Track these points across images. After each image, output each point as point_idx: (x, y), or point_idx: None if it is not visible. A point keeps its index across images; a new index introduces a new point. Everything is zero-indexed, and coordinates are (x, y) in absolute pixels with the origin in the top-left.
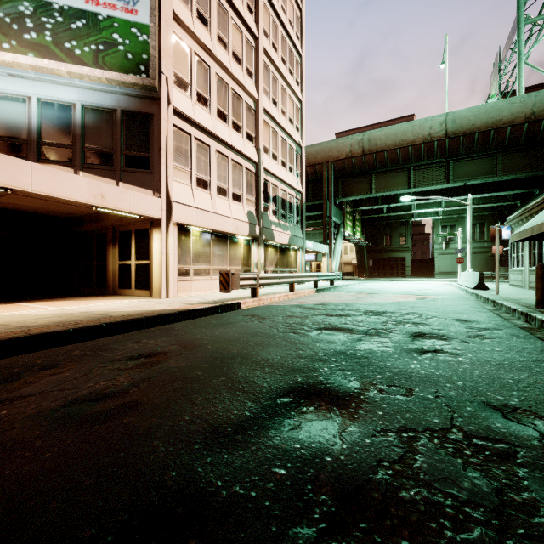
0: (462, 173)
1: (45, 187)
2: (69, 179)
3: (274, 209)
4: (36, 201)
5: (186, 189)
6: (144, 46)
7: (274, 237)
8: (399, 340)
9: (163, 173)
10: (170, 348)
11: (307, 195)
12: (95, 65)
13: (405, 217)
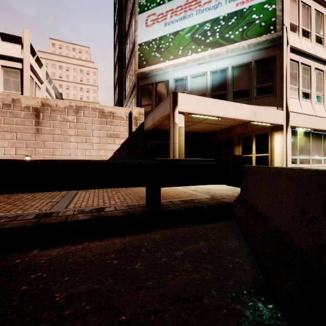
0: None
1: (232, 114)
2: (241, 107)
3: None
4: (204, 125)
5: (295, 101)
6: (272, 13)
7: None
8: None
9: (284, 93)
10: None
11: None
12: (241, 40)
13: None
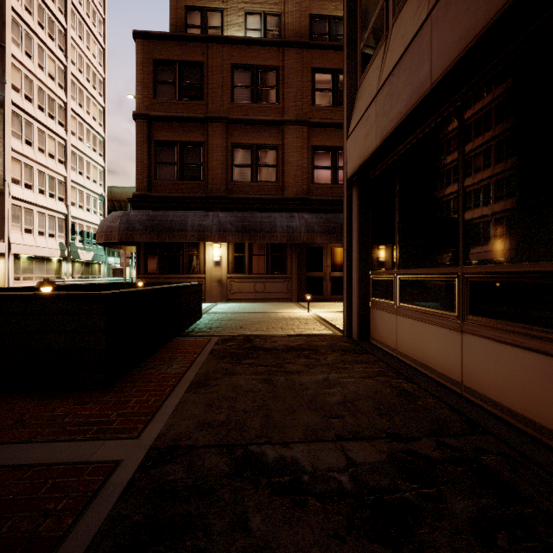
0: None
1: None
2: None
3: (80, 239)
4: None
5: (19, 235)
6: None
7: (80, 257)
8: None
9: (6, 230)
10: None
11: None
12: None
13: None
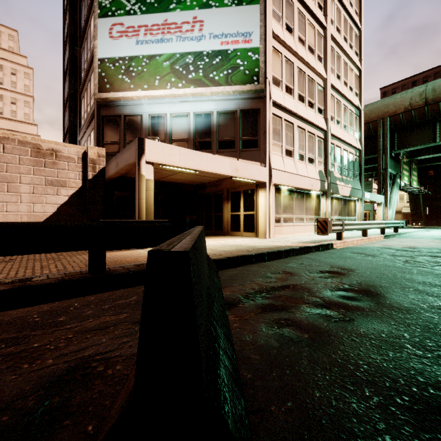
0: None
1: (212, 167)
2: (221, 161)
3: (337, 167)
4: (188, 176)
5: (279, 158)
6: (256, 63)
7: (339, 190)
8: None
9: (267, 149)
10: (334, 269)
11: None
12: (226, 84)
13: None
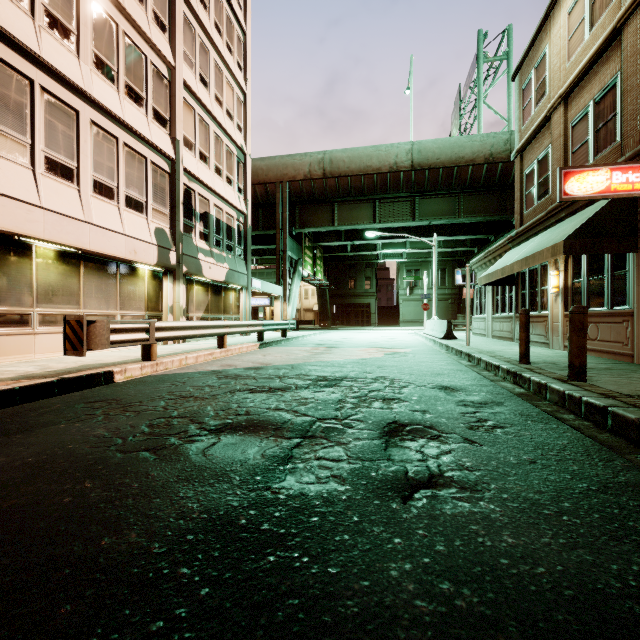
0: (428, 211)
1: None
2: None
3: (202, 231)
4: None
5: (19, 172)
6: None
7: (203, 270)
8: (362, 449)
9: None
10: None
11: (256, 222)
12: None
13: (370, 258)
